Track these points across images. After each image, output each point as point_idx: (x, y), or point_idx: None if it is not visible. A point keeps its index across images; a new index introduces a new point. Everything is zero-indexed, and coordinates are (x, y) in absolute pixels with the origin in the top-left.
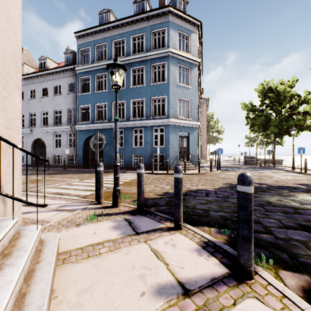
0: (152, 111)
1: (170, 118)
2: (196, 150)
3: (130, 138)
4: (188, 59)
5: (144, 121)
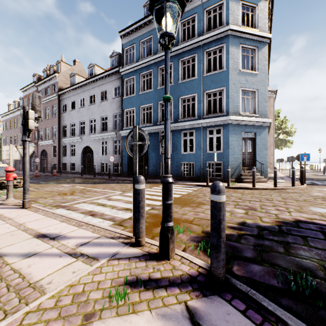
0: (206, 108)
1: (230, 115)
2: (265, 157)
3: (178, 143)
4: (254, 36)
5: (195, 121)
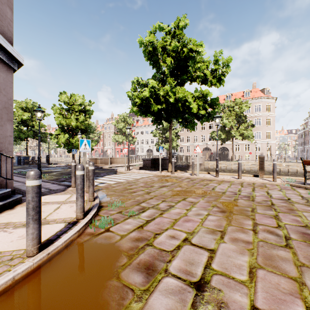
0: None
1: None
2: None
3: None
4: None
5: None
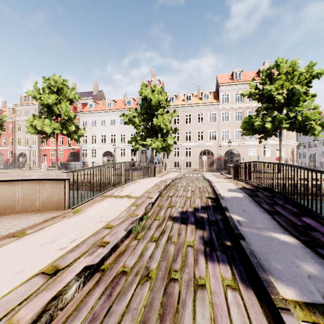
0: None
1: None
2: None
3: None
4: None
5: None
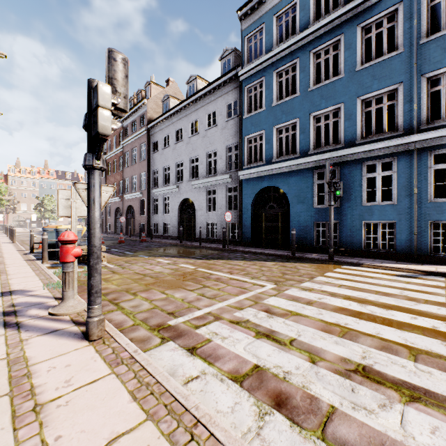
0: (426, 109)
1: None
2: None
3: (355, 185)
4: None
5: (399, 138)
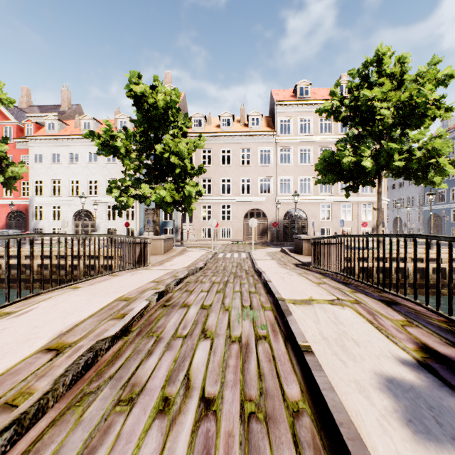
0: None
1: None
2: None
3: None
4: None
5: None
